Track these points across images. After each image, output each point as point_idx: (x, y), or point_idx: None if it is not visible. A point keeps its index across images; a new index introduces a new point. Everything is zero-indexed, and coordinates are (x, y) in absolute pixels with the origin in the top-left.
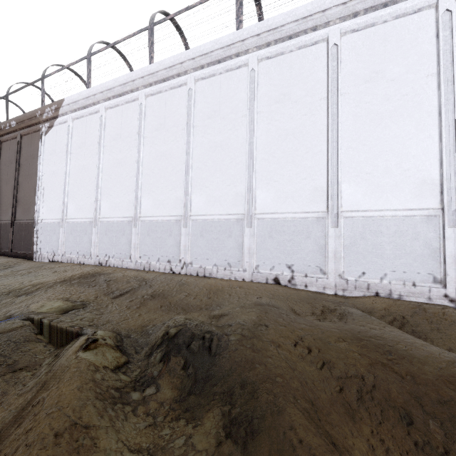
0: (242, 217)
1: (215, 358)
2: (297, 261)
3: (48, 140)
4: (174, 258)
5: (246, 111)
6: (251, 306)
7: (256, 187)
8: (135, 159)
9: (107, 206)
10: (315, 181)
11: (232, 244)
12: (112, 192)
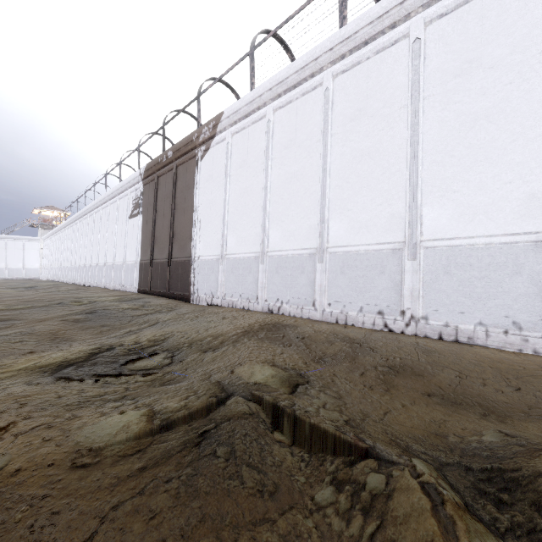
0: None
1: None
2: None
3: (204, 165)
4: (391, 309)
5: None
6: None
7: None
8: (317, 168)
9: (277, 236)
10: None
11: (523, 287)
12: (285, 216)
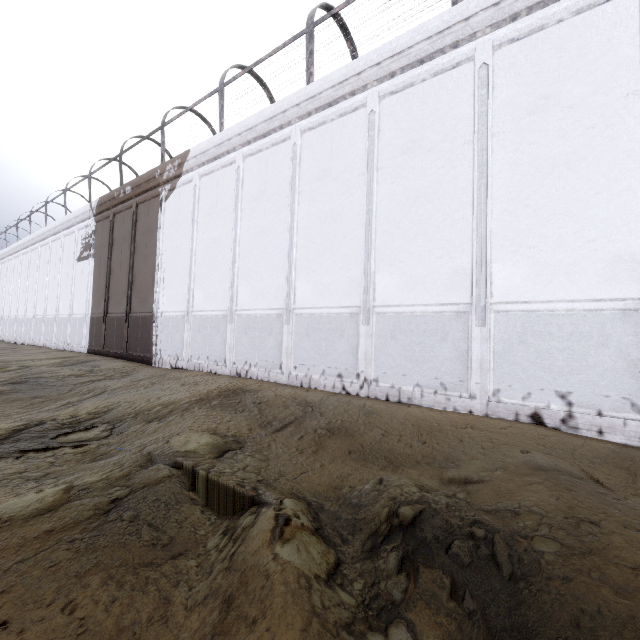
0: (466, 309)
1: (517, 586)
2: (579, 386)
3: (169, 207)
4: (349, 372)
5: (470, 135)
6: (524, 469)
7: (491, 259)
8: (285, 225)
9: (246, 294)
10: (616, 244)
11: (448, 352)
12: (254, 273)
